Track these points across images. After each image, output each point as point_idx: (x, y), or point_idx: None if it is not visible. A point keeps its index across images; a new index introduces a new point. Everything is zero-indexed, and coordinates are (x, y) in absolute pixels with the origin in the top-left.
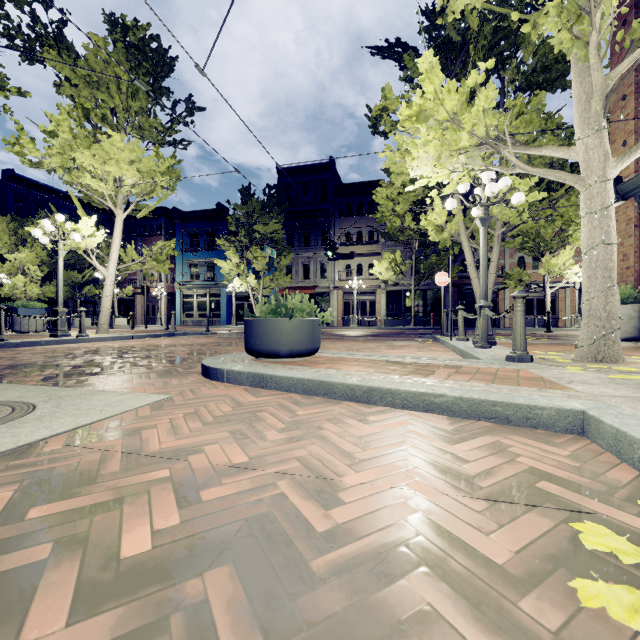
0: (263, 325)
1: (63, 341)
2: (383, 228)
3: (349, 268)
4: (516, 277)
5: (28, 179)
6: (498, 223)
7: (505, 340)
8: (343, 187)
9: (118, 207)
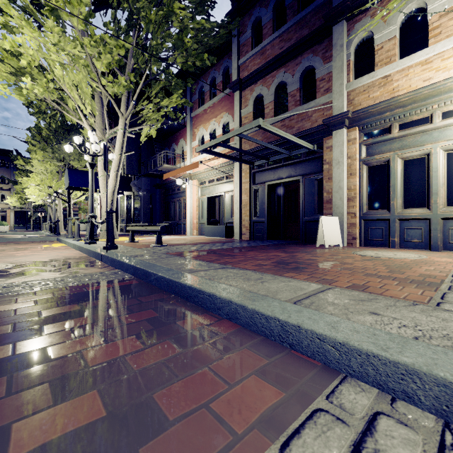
0: None
1: None
2: (12, 176)
3: None
4: (83, 210)
5: None
6: None
7: None
8: None
9: None
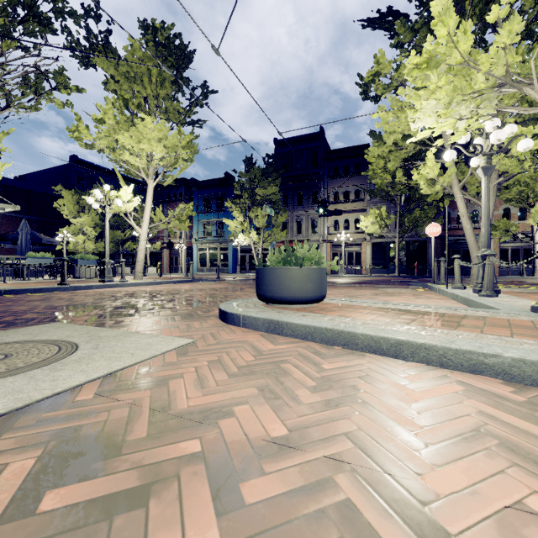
0: (274, 273)
1: (109, 285)
2: (368, 187)
3: (337, 223)
4: (502, 228)
5: (86, 162)
6: (493, 174)
7: (504, 288)
8: (331, 153)
9: (149, 177)
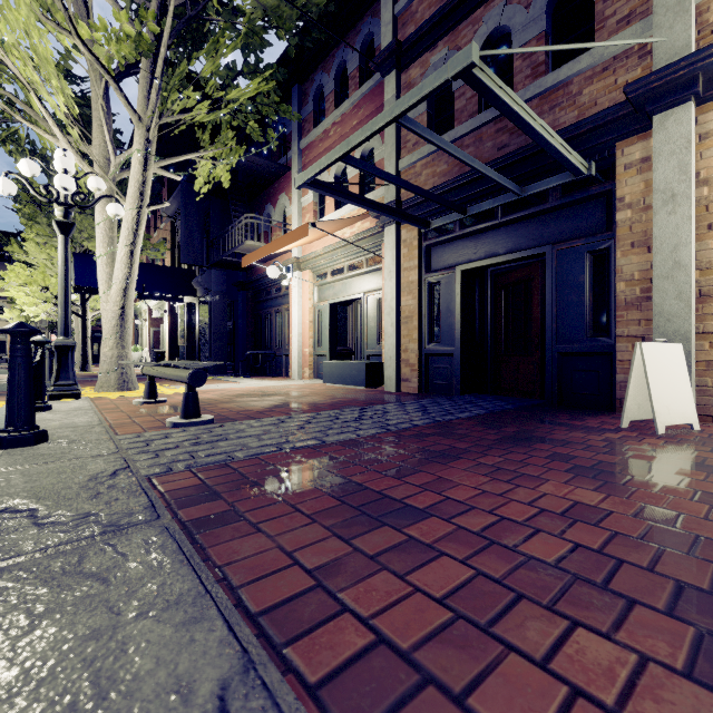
0: None
1: None
2: None
3: None
4: None
5: None
6: None
7: None
8: None
9: None
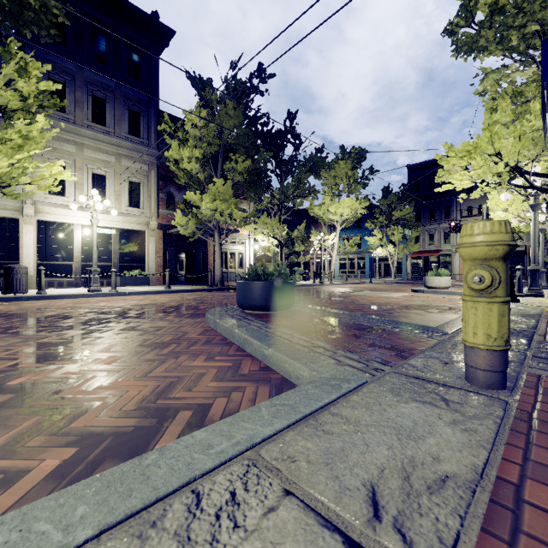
0: (431, 279)
1: (329, 284)
2: None
3: None
4: None
5: None
6: None
7: None
8: None
9: (338, 224)
